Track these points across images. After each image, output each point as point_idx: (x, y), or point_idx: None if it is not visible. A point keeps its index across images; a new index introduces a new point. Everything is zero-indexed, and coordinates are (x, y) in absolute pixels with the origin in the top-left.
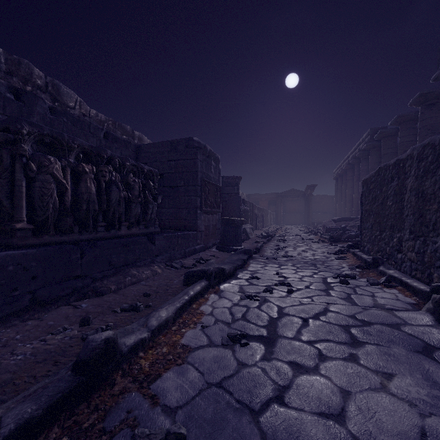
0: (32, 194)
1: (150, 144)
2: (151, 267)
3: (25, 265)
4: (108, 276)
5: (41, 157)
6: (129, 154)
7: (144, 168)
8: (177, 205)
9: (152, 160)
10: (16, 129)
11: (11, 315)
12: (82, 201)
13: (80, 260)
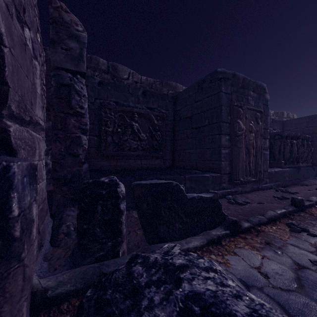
0: (284, 152)
1: (292, 119)
2: (315, 180)
3: (290, 172)
4: (303, 180)
5: (286, 141)
6: (279, 126)
7: (307, 136)
8: (313, 151)
9: (293, 128)
10: (284, 135)
11: (290, 185)
12: (293, 153)
13: (297, 173)
